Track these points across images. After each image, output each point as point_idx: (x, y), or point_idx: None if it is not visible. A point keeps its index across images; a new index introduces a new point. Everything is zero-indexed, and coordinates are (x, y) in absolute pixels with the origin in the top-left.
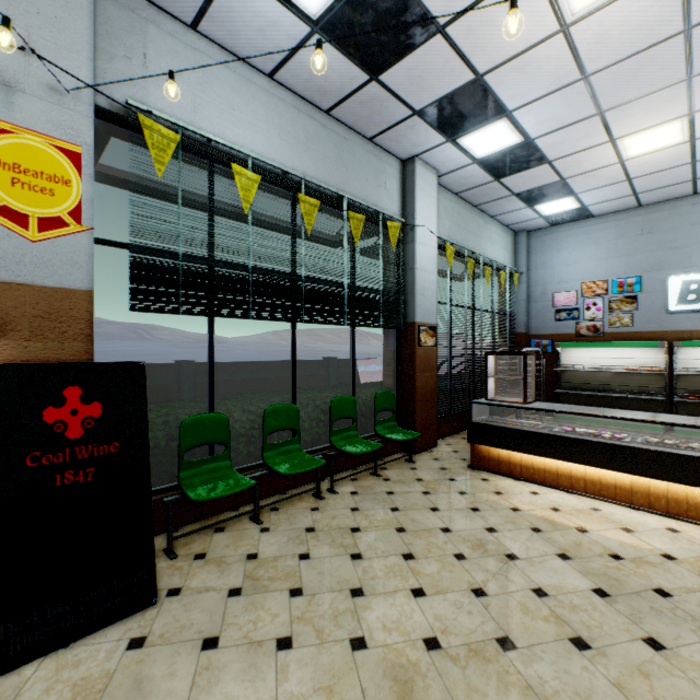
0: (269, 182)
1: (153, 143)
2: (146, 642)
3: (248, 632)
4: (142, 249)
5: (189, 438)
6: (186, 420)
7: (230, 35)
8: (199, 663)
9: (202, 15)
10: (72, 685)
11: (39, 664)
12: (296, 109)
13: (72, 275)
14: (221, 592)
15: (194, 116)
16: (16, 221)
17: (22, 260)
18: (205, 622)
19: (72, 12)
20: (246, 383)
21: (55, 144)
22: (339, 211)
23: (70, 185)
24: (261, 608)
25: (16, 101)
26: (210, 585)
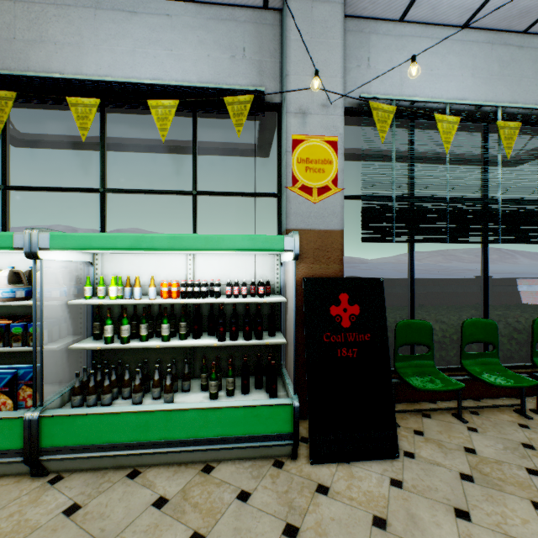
0: (467, 119)
1: (378, 119)
2: (402, 486)
3: (499, 523)
4: (368, 198)
5: (401, 337)
6: (399, 323)
7: (431, 9)
8: (458, 527)
9: (411, 6)
10: (362, 492)
11: (336, 467)
12: (489, 44)
13: (332, 221)
14: (452, 471)
15: (400, 88)
16: (307, 192)
17: (309, 215)
18: (448, 492)
19: (332, 52)
20: (399, 296)
21: (324, 140)
22: (536, 127)
23: (331, 163)
24: (503, 505)
25: (307, 121)
26: (438, 461)
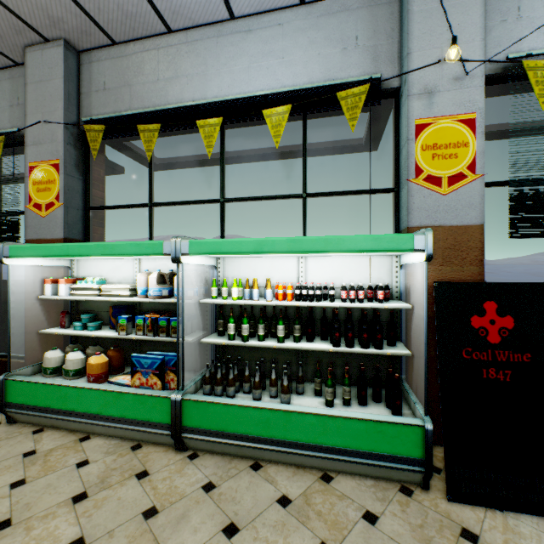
0: None
1: (536, 81)
2: None
3: None
4: (519, 182)
5: None
6: None
7: None
8: None
9: None
10: None
11: (484, 512)
12: None
13: (468, 214)
14: None
15: None
16: (434, 183)
17: (437, 210)
18: None
19: (468, 12)
20: None
21: (457, 120)
22: None
23: (467, 146)
24: None
25: (434, 100)
26: None
